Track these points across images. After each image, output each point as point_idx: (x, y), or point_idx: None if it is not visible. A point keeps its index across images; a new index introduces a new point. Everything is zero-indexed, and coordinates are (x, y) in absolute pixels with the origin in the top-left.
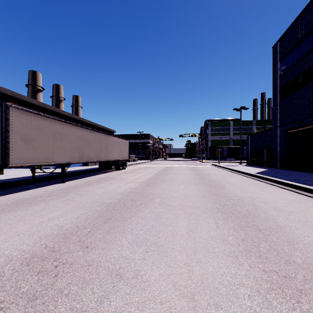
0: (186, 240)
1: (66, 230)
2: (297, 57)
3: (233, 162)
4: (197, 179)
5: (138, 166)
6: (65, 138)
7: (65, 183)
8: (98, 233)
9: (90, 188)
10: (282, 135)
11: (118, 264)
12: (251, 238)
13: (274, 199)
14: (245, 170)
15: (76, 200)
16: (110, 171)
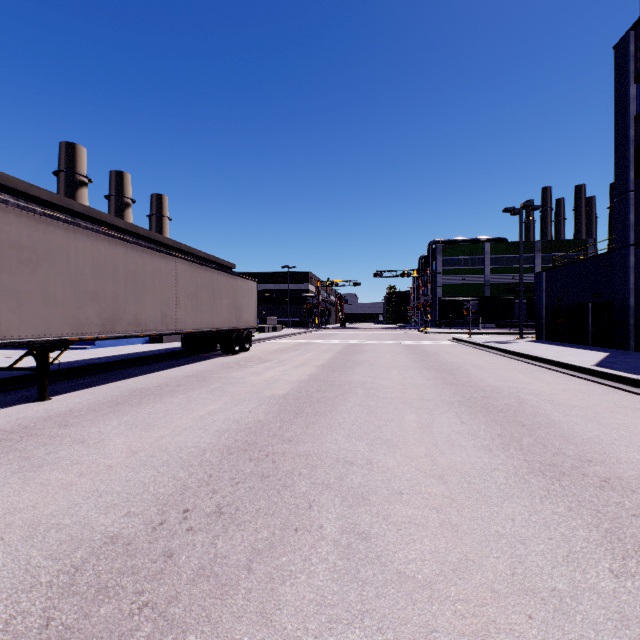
0: None
1: None
2: None
3: (496, 333)
4: (442, 386)
5: (281, 342)
6: (48, 265)
7: (46, 402)
8: None
9: (102, 427)
10: None
11: None
12: None
13: None
14: (554, 355)
15: None
16: (208, 357)
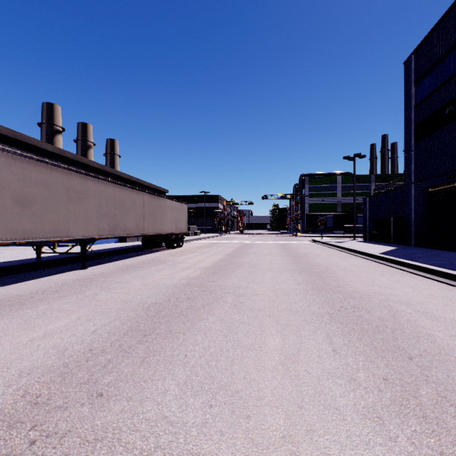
0: (281, 380)
1: (69, 356)
2: (442, 78)
3: (342, 237)
4: (291, 263)
5: (201, 242)
6: (87, 200)
7: (86, 270)
8: (125, 363)
9: (124, 278)
10: (419, 195)
11: (153, 437)
12: (398, 375)
13: (420, 298)
14: (363, 249)
15: (98, 298)
16: (158, 250)
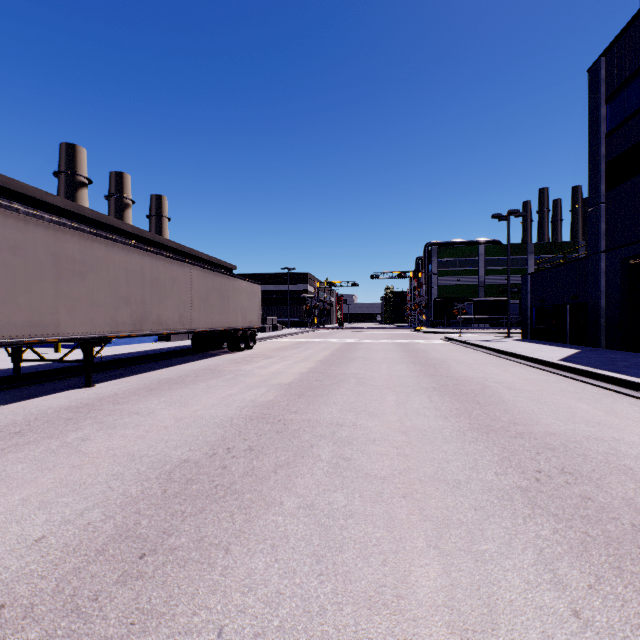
0: None
1: None
2: None
3: (488, 333)
4: (423, 377)
5: (282, 340)
6: (94, 275)
7: (92, 388)
8: None
9: (147, 404)
10: (613, 270)
11: None
12: None
13: None
14: (529, 352)
15: (86, 449)
16: (217, 354)
